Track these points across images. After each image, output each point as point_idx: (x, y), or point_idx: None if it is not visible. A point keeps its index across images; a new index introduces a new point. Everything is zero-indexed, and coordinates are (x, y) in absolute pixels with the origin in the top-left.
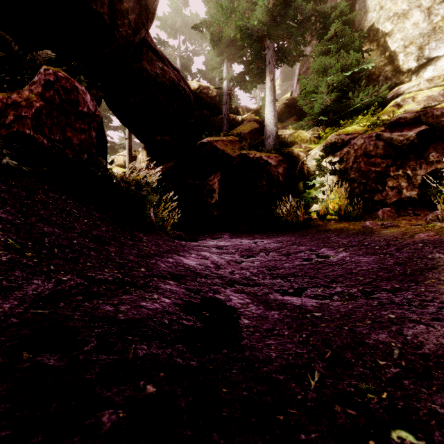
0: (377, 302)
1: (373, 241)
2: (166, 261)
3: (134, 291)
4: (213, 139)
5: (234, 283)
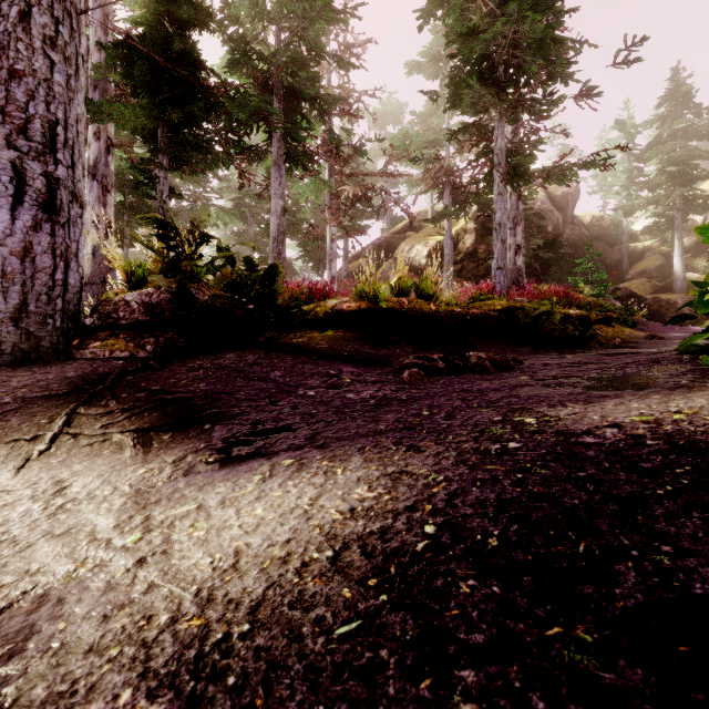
0: None
1: None
2: None
3: None
4: (627, 285)
5: None
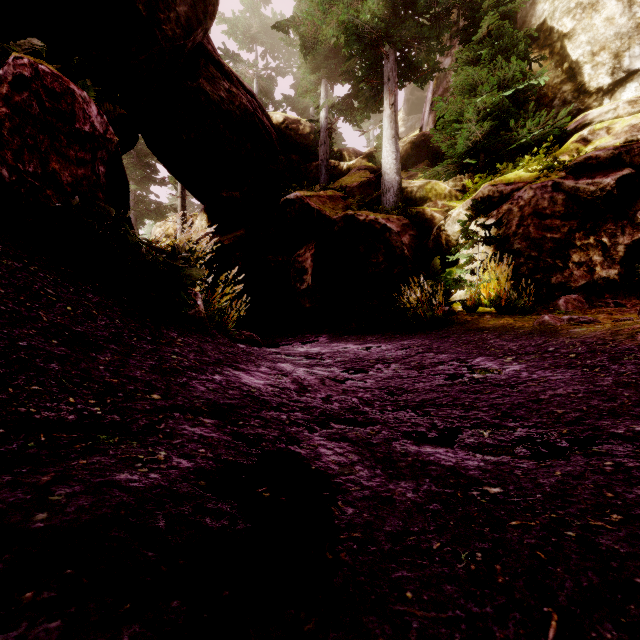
0: (611, 465)
1: (562, 345)
2: (208, 379)
3: (117, 445)
4: (304, 193)
5: (330, 419)
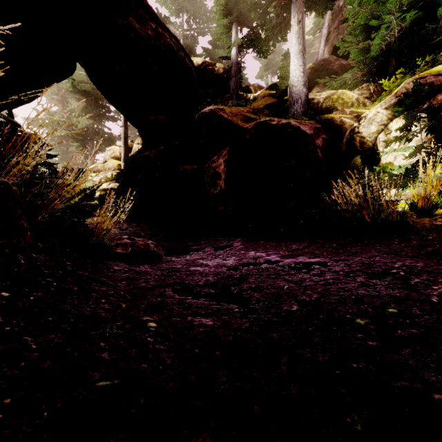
0: None
1: None
2: None
3: None
4: (218, 107)
5: None
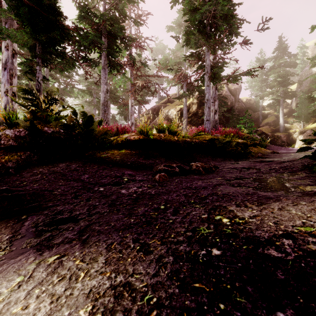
0: None
1: None
2: None
3: None
4: (261, 128)
5: None
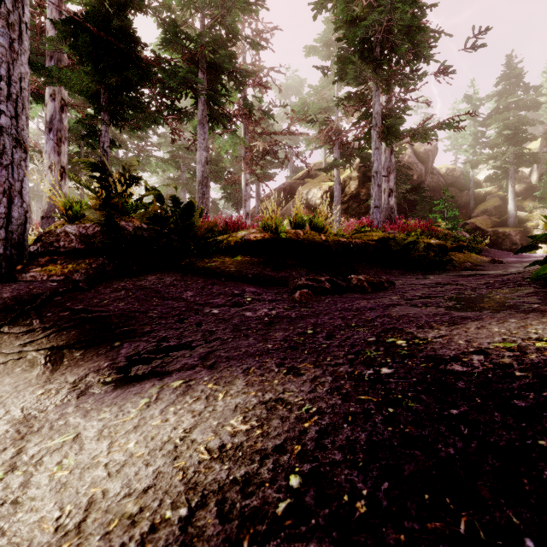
0: None
1: None
2: None
3: None
4: (473, 220)
5: None
